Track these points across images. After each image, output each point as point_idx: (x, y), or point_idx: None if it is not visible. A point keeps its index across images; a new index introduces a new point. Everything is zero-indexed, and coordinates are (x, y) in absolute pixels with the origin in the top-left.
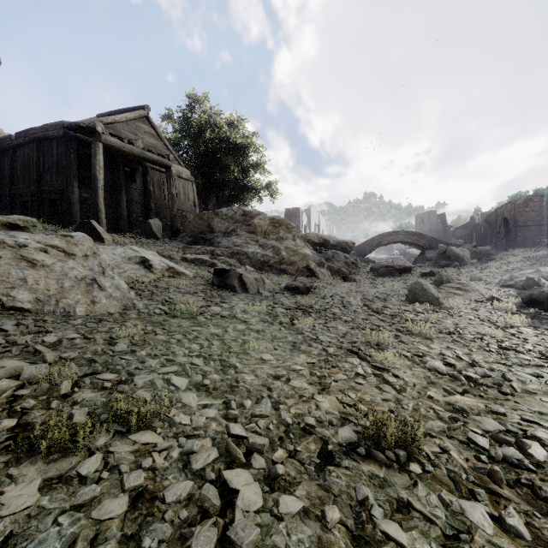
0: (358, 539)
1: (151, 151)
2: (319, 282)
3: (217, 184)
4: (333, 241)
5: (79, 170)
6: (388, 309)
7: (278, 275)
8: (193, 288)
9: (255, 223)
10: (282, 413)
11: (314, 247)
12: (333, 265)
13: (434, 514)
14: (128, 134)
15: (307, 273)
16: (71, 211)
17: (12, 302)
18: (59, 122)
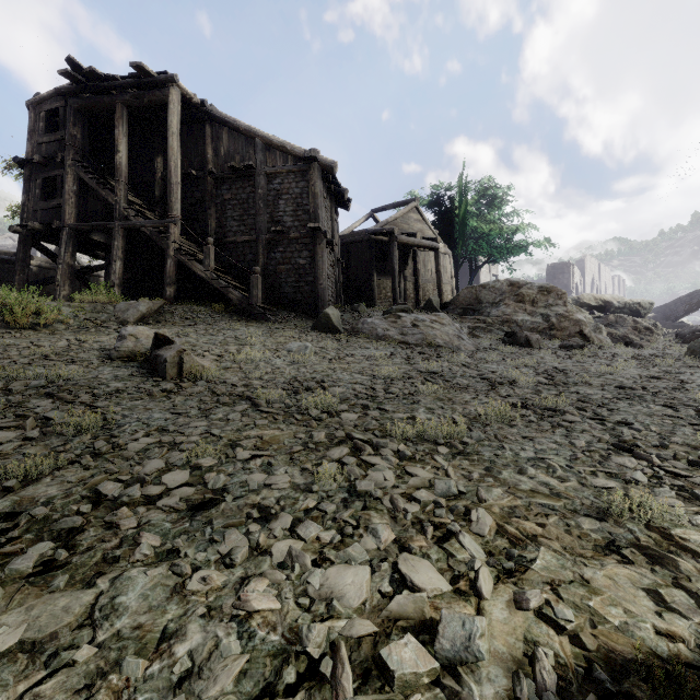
0: (593, 376)
1: (424, 238)
2: (594, 345)
3: (469, 251)
4: (617, 303)
5: (376, 263)
6: (652, 358)
7: (549, 340)
8: (494, 344)
9: (523, 292)
10: (571, 369)
11: (590, 312)
12: (616, 332)
13: (615, 377)
14: (403, 226)
15: (580, 338)
16: (373, 294)
17: (438, 344)
18: (364, 229)
